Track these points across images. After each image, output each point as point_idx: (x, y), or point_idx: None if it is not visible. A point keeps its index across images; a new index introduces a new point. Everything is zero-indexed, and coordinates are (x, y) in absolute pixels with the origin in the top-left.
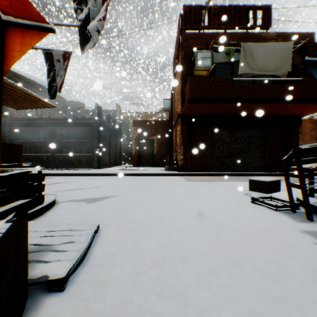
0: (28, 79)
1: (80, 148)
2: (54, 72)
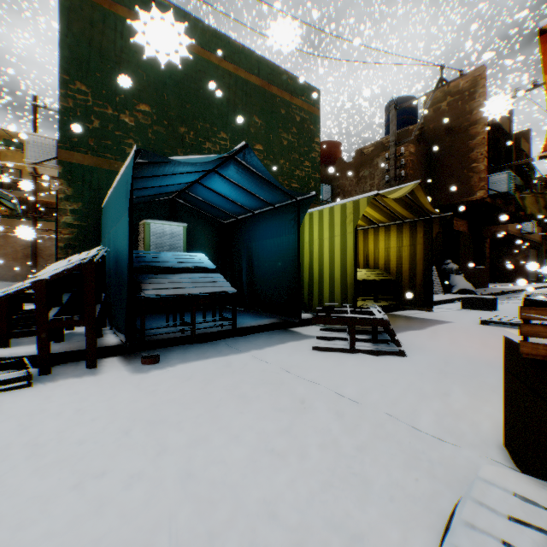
0: None
1: None
2: None
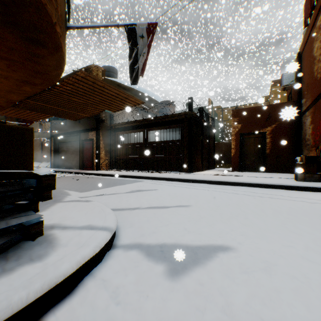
0: (128, 88)
1: (170, 149)
2: (137, 52)
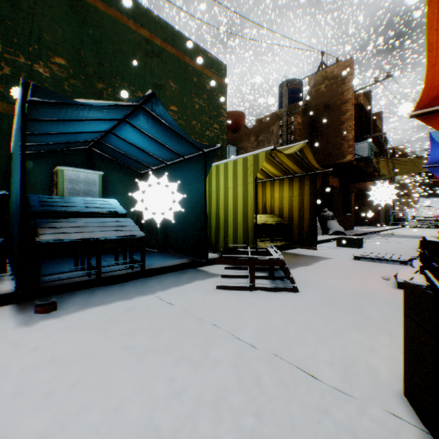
0: None
1: None
2: None
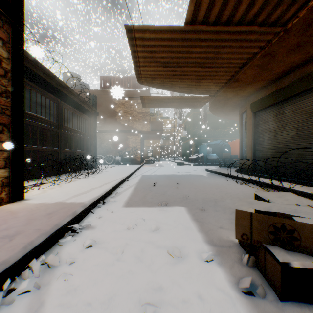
0: None
1: (82, 143)
2: None
